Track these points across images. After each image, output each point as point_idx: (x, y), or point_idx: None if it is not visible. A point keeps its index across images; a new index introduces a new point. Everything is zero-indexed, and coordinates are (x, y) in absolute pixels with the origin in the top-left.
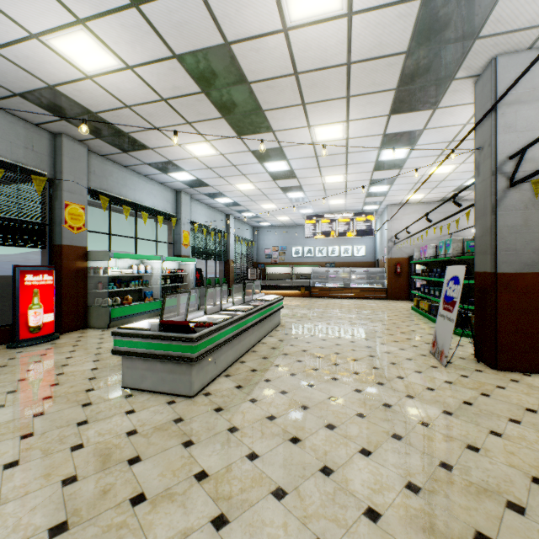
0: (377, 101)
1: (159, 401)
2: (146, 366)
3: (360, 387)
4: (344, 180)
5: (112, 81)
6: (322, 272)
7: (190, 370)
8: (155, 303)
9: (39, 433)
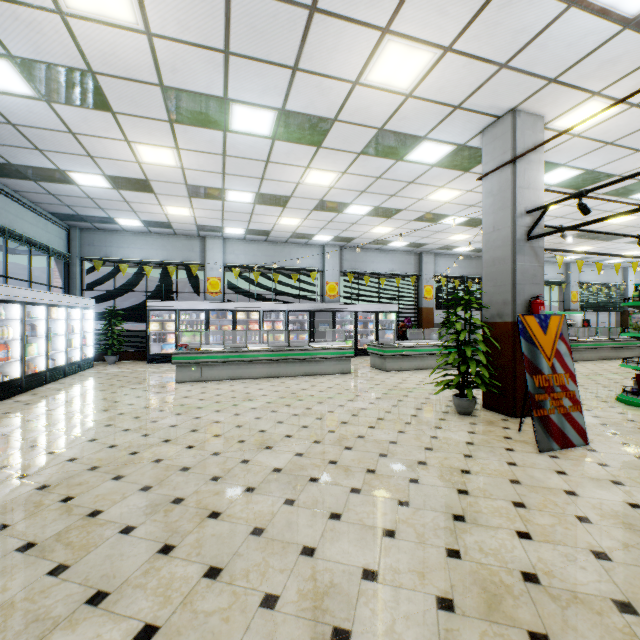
0: None
1: None
2: None
3: None
4: None
5: None
6: None
7: None
8: None
9: None
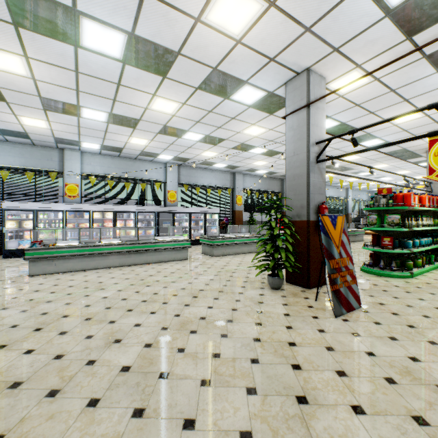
0: (392, 160)
1: None
2: None
3: None
4: (410, 172)
5: None
6: None
7: None
8: None
9: None
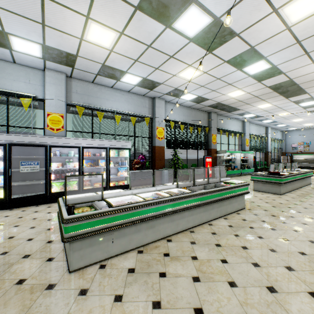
0: None
1: (269, 194)
2: (262, 185)
3: None
4: None
5: (239, 97)
6: None
7: (279, 186)
8: (238, 170)
9: None
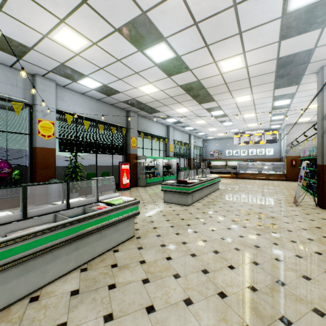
0: (266, 86)
1: (177, 206)
2: (172, 195)
3: (251, 208)
4: (254, 115)
5: (154, 94)
6: (244, 164)
7: (187, 196)
8: (160, 178)
9: (148, 208)
